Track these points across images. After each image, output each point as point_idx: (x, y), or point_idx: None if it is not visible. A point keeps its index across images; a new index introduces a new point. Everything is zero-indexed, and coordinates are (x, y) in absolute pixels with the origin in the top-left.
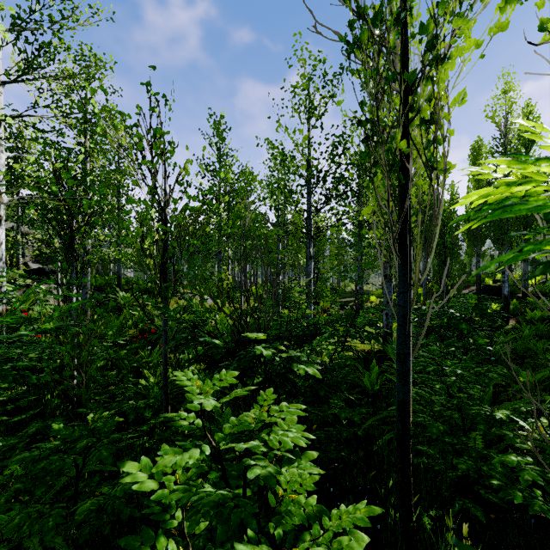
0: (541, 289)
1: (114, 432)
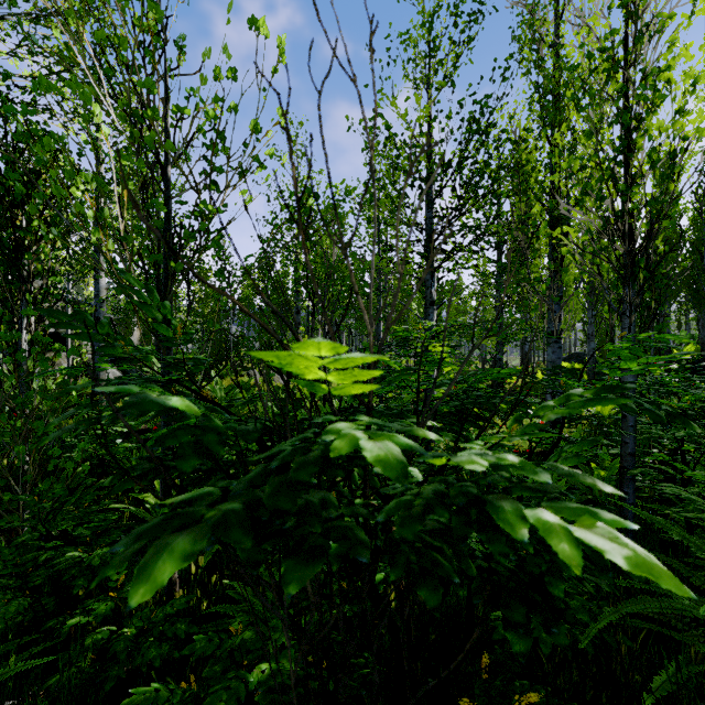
0: None
1: None
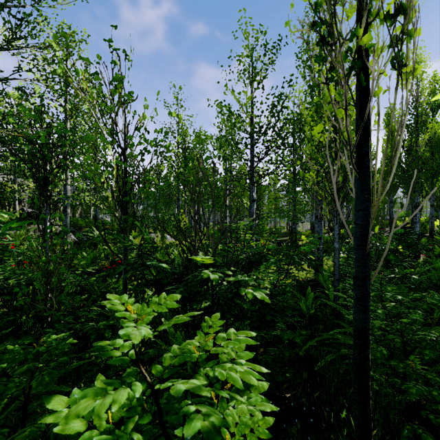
0: None
1: (67, 354)
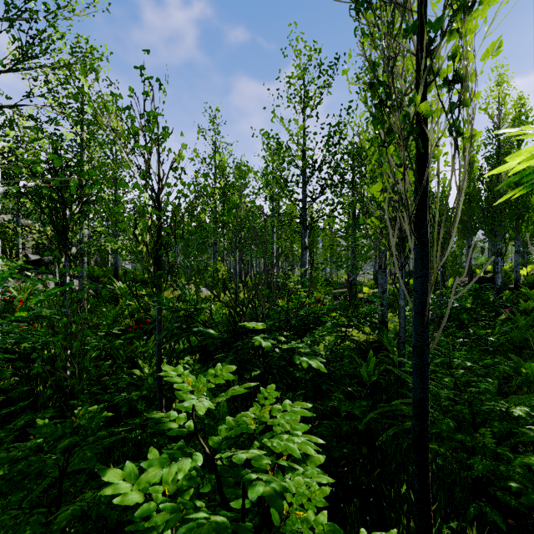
0: (533, 280)
1: (103, 428)
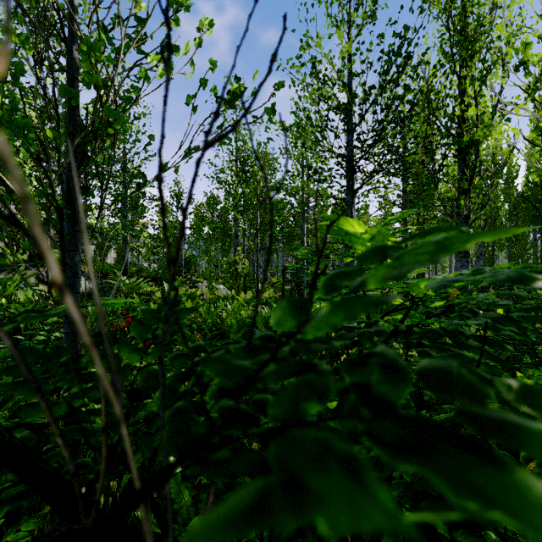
0: None
1: None
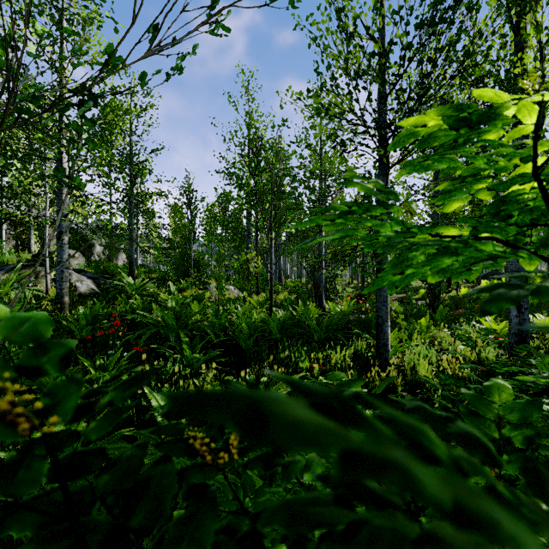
0: None
1: None
